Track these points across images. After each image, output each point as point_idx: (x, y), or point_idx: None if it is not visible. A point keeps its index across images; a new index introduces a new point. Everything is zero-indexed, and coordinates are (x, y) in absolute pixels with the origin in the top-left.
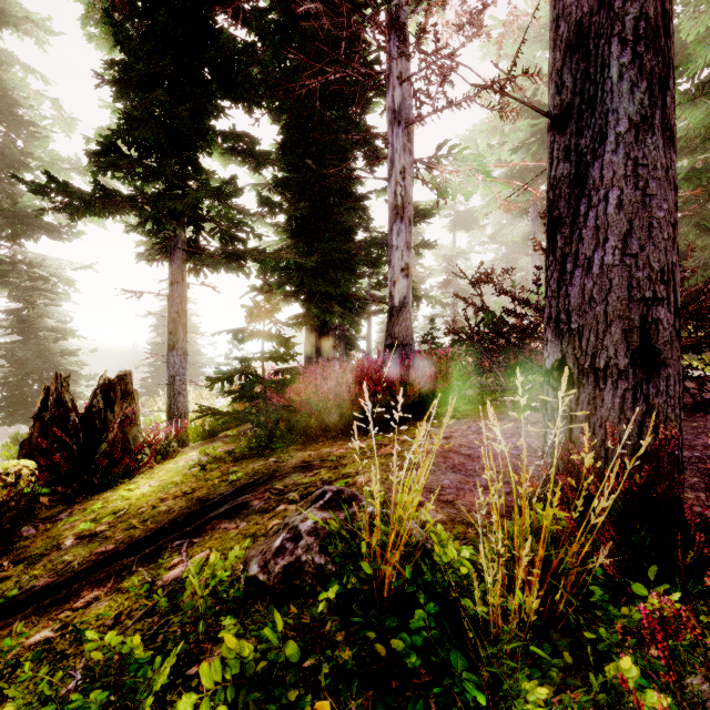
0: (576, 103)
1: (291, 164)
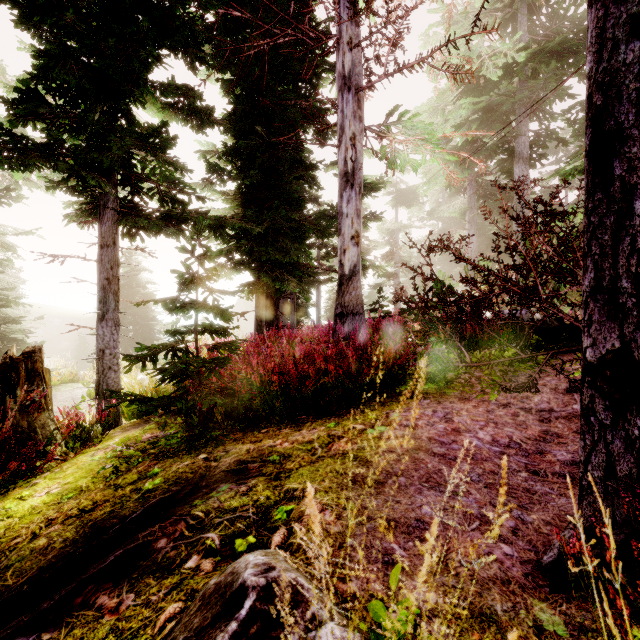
0: None
1: (240, 132)
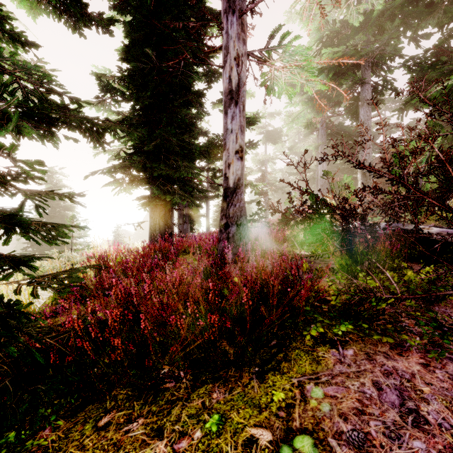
0: None
1: (134, 58)
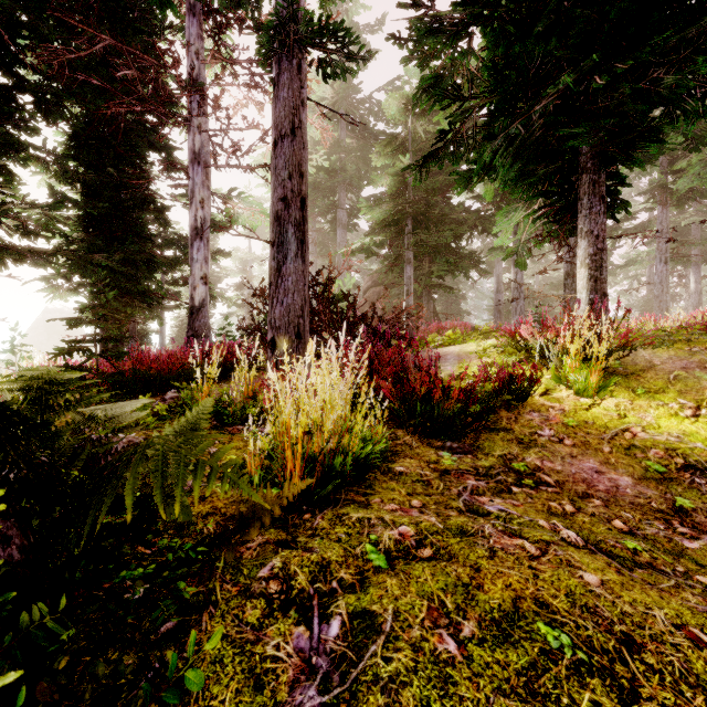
0: (277, 240)
1: (86, 162)
